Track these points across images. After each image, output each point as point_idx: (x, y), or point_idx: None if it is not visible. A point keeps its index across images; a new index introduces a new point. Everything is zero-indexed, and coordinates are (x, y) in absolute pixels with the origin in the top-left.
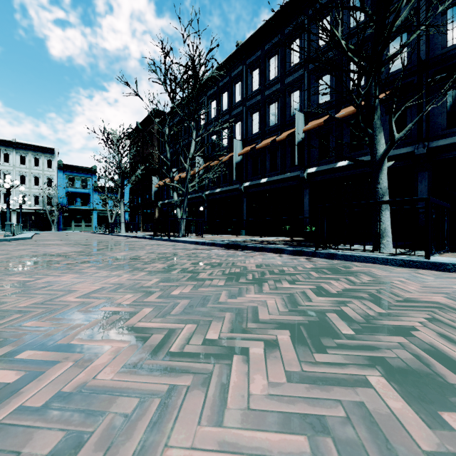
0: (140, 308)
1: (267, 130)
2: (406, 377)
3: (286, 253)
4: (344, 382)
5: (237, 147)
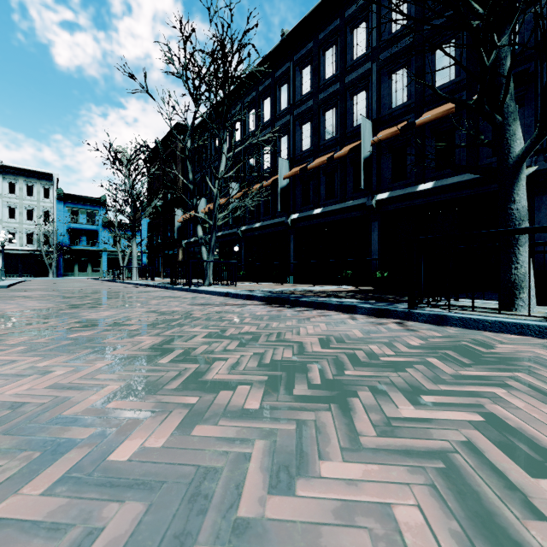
0: None
1: (322, 144)
2: None
3: (359, 312)
4: None
5: (282, 168)
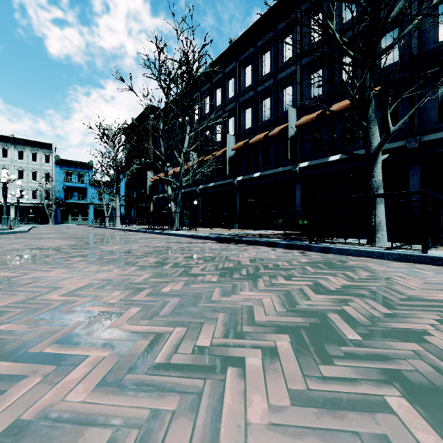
0: (127, 307)
1: (260, 125)
2: (431, 397)
3: (279, 246)
4: (359, 404)
5: (230, 142)
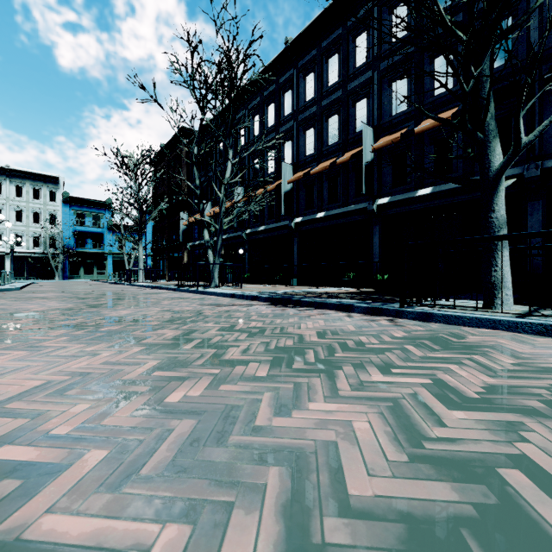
0: (83, 448)
1: (325, 150)
2: None
3: (356, 311)
4: None
5: (286, 173)
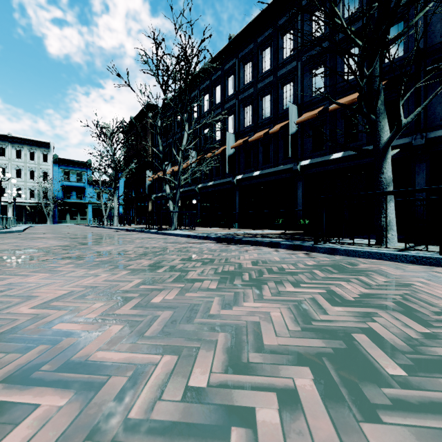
0: (107, 324)
1: (260, 122)
2: None
3: (282, 247)
4: None
5: (230, 140)
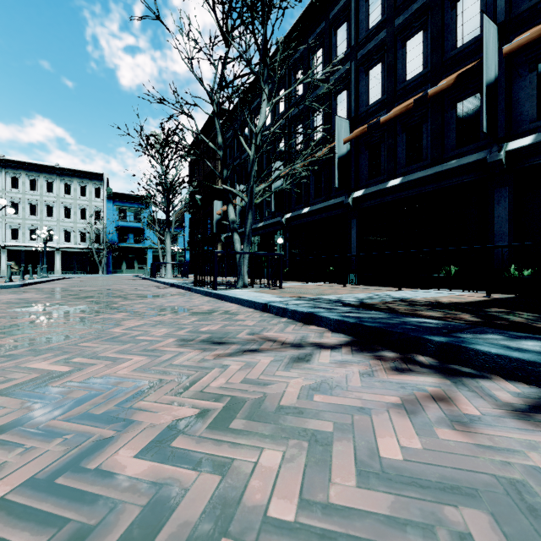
0: None
1: (400, 89)
2: None
3: None
4: None
5: (341, 131)
